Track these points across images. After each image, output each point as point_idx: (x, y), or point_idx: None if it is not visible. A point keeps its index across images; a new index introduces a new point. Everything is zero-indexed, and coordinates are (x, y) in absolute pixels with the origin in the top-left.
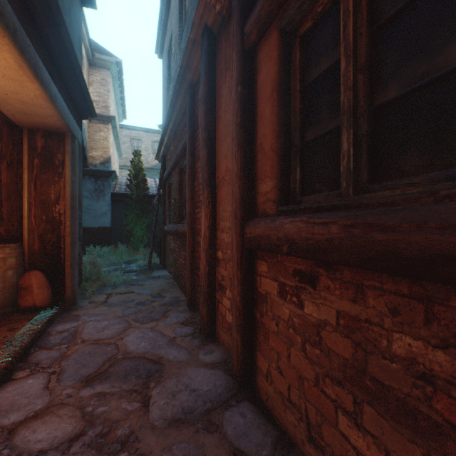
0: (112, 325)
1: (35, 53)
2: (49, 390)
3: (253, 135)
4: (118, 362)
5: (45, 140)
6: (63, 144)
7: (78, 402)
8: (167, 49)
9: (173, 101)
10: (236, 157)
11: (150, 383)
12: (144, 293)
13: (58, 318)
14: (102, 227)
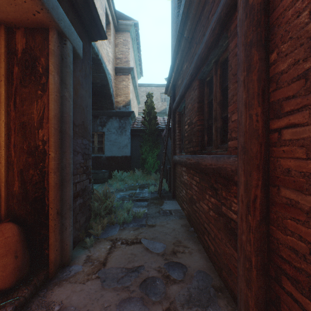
0: None
1: None
2: None
3: None
4: None
5: (25, 41)
6: (46, 43)
7: None
8: None
9: None
10: None
11: None
12: (154, 251)
13: None
14: (124, 156)
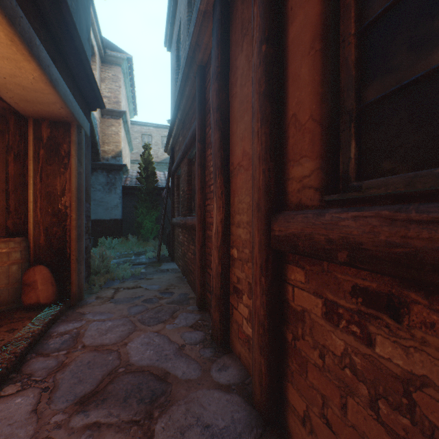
0: (116, 327)
1: (30, 28)
2: (36, 416)
3: (281, 106)
4: (119, 377)
5: (50, 130)
6: (68, 134)
7: (66, 436)
8: (175, 40)
9: (181, 88)
10: (258, 135)
11: (154, 411)
12: (151, 289)
13: (61, 317)
14: (114, 219)
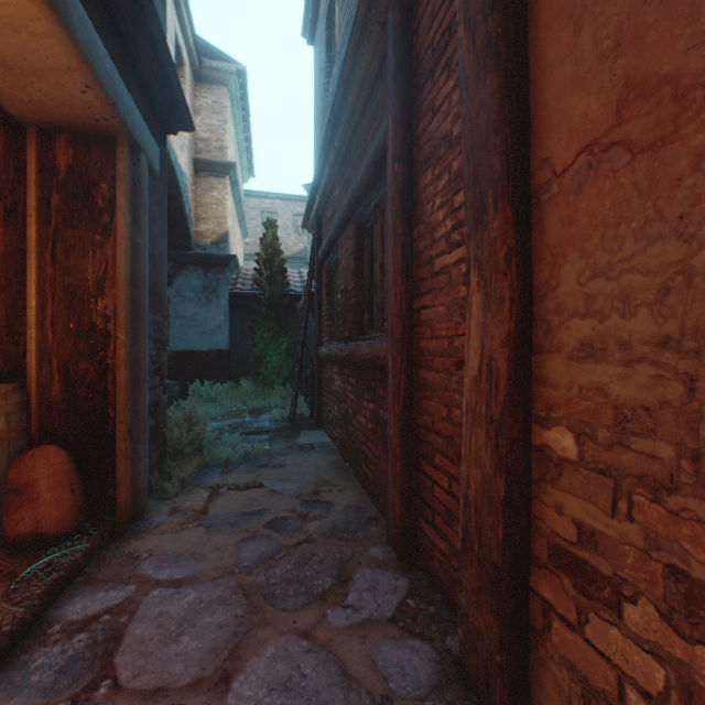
0: (204, 612)
1: None
2: None
3: None
4: None
5: (73, 153)
6: (111, 160)
7: None
8: (324, 11)
9: (347, 65)
10: None
11: None
12: (284, 492)
13: (87, 566)
14: (215, 350)
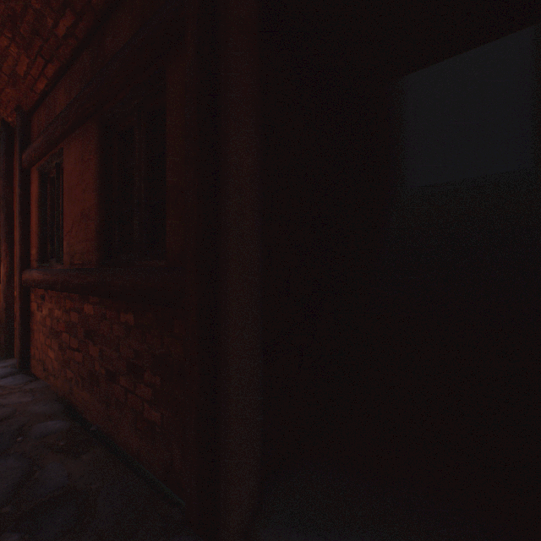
0: None
1: None
2: None
3: (31, 219)
4: None
5: None
6: None
7: None
8: None
9: None
10: (19, 231)
11: None
12: None
13: None
14: None
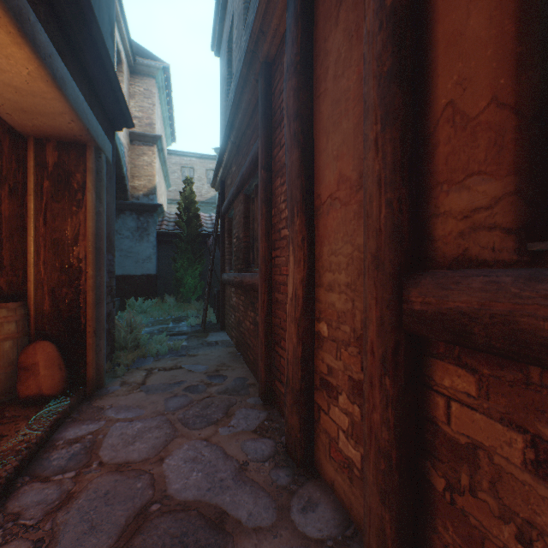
0: (148, 432)
1: None
2: None
3: (420, 93)
4: (151, 522)
5: (58, 154)
6: (83, 159)
7: None
8: (226, 39)
9: (237, 97)
10: (377, 145)
11: None
12: (196, 371)
13: (72, 413)
14: (146, 275)
